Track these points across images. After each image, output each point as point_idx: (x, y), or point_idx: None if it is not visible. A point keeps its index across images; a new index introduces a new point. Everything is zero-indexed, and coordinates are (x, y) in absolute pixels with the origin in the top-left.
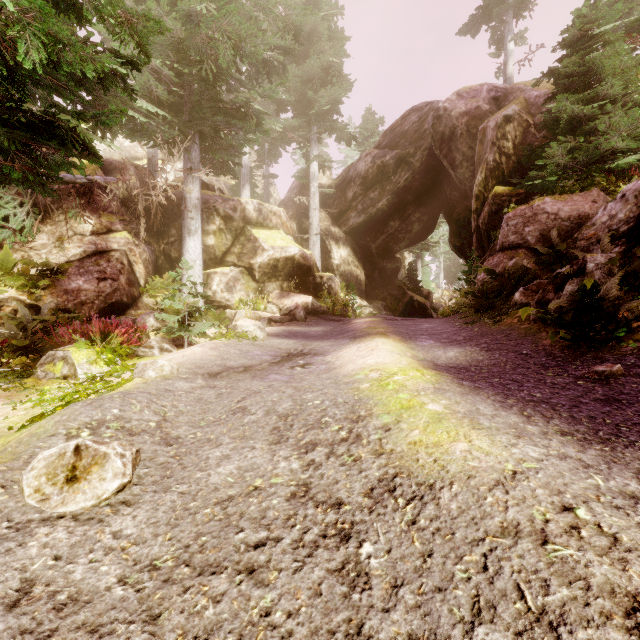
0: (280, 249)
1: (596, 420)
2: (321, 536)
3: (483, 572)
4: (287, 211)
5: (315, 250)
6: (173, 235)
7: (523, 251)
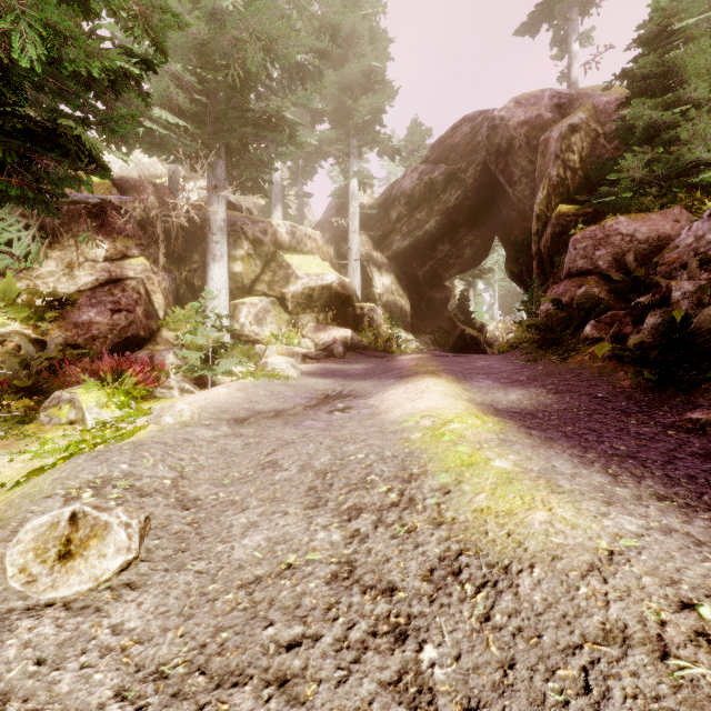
0: (316, 277)
1: (697, 480)
2: (370, 634)
3: (585, 694)
4: (323, 234)
5: (355, 278)
6: (196, 261)
7: (593, 278)
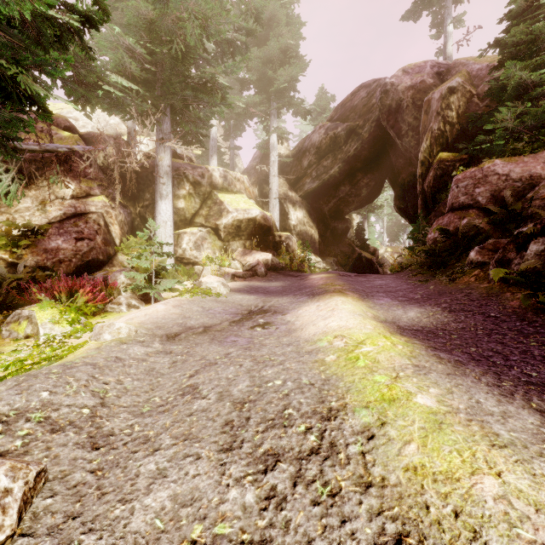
0: (243, 211)
1: None
2: None
3: None
4: (250, 178)
5: (274, 212)
6: (147, 199)
7: (474, 211)
